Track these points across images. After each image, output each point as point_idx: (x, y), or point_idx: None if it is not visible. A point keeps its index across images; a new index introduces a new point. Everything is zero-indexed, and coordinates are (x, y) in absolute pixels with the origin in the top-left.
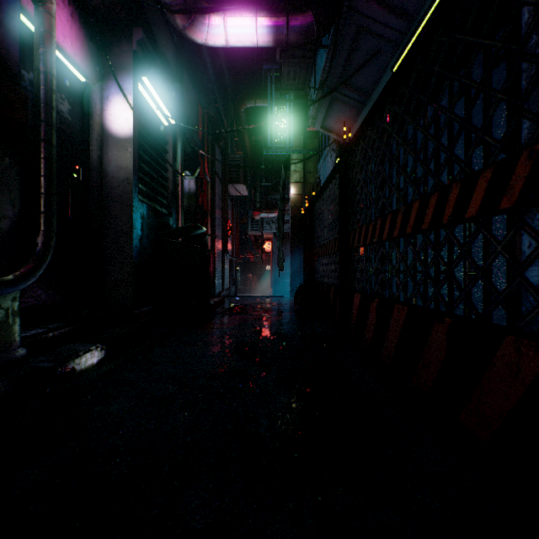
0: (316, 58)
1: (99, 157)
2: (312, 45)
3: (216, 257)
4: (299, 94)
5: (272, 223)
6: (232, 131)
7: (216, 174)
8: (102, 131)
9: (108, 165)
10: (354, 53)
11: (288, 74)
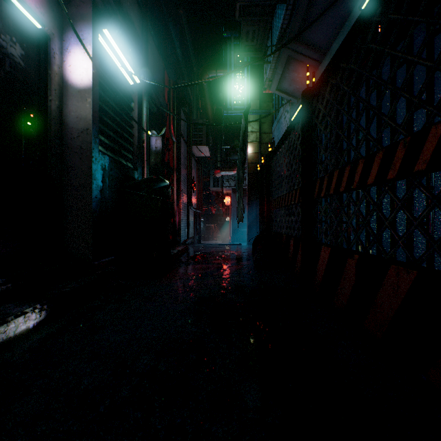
0: (272, 22)
1: (59, 108)
2: (271, 0)
3: (182, 209)
4: (257, 56)
5: (231, 180)
6: (193, 85)
7: (182, 136)
8: (62, 82)
9: (67, 116)
10: (312, 6)
11: (247, 34)
